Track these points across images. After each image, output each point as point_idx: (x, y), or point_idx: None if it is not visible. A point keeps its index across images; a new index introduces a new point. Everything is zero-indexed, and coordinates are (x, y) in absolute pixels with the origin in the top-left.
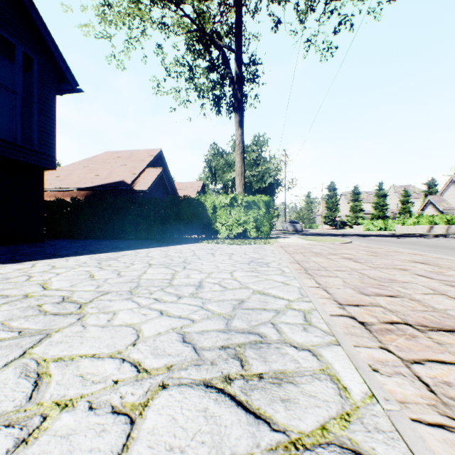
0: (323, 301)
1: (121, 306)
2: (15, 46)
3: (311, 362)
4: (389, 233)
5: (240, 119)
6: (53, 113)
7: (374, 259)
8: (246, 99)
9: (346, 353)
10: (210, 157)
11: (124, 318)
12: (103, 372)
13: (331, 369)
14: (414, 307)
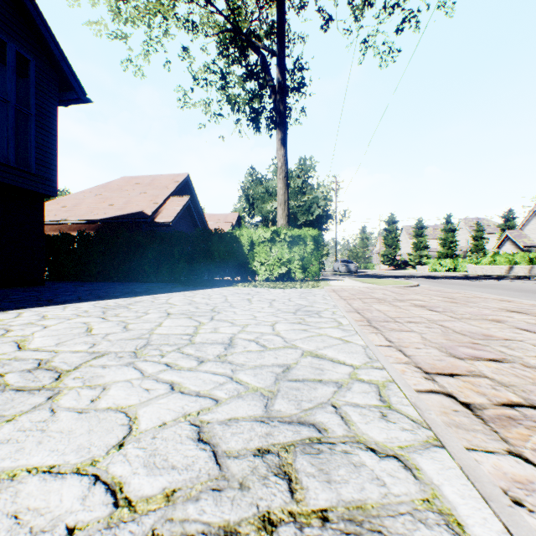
0: (402, 368)
1: (116, 376)
2: (7, 44)
3: (404, 483)
4: (461, 274)
5: (283, 137)
6: (55, 128)
7: (454, 307)
8: (290, 113)
9: (459, 465)
10: (247, 184)
11: (116, 396)
12: (54, 508)
13: (442, 499)
14: (534, 378)
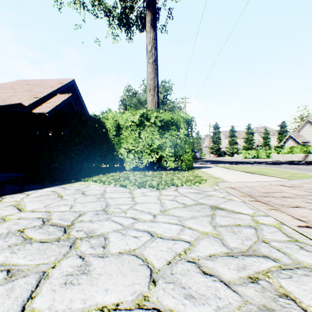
0: None
1: None
2: None
3: None
4: (274, 160)
5: (153, 18)
6: None
7: None
8: (158, 12)
9: None
10: (125, 97)
11: None
12: None
13: None
14: None
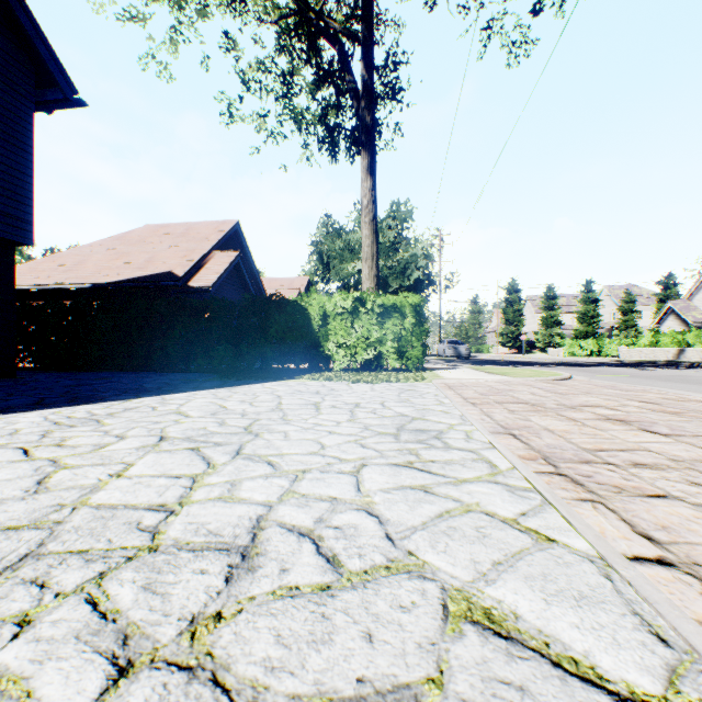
0: None
1: None
2: None
3: None
4: (613, 360)
5: (370, 162)
6: (28, 141)
7: (687, 425)
8: (379, 131)
9: None
10: (321, 238)
11: None
12: None
13: None
14: None
